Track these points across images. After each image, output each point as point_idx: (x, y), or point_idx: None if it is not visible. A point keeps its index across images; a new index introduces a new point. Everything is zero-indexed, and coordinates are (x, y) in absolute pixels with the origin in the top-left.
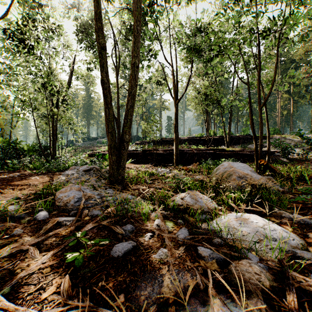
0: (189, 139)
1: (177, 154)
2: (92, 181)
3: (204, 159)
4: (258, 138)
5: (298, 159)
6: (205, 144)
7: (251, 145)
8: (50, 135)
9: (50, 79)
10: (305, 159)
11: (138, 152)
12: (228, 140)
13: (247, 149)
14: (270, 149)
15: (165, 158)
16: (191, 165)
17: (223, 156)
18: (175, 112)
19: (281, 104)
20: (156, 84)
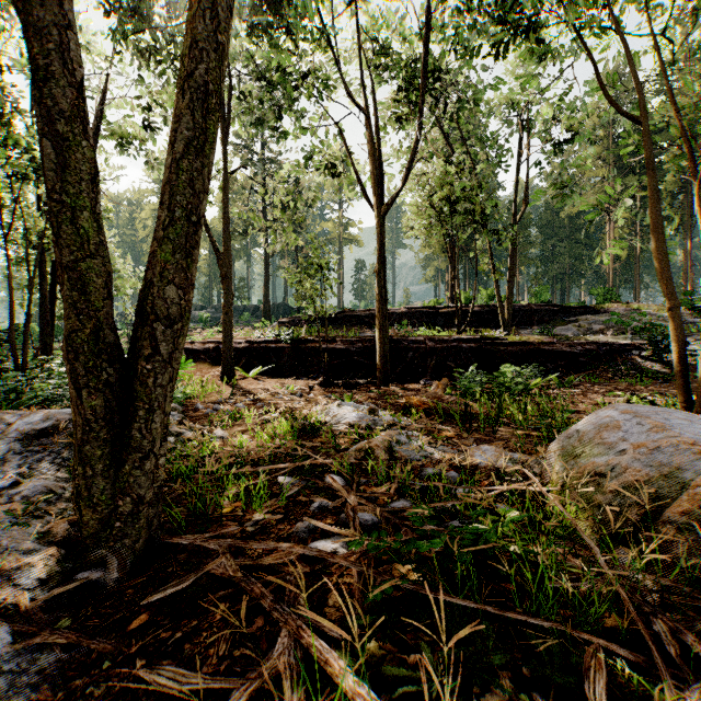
0: (411, 312)
1: (384, 352)
2: (3, 510)
3: (456, 366)
4: (574, 312)
5: (693, 364)
6: (449, 324)
7: (562, 328)
8: (12, 298)
9: (10, 131)
10: None
11: (280, 347)
12: (508, 316)
13: (558, 340)
14: (616, 340)
15: (352, 361)
16: (421, 382)
17: (501, 358)
18: (379, 238)
19: (615, 235)
20: (328, 169)
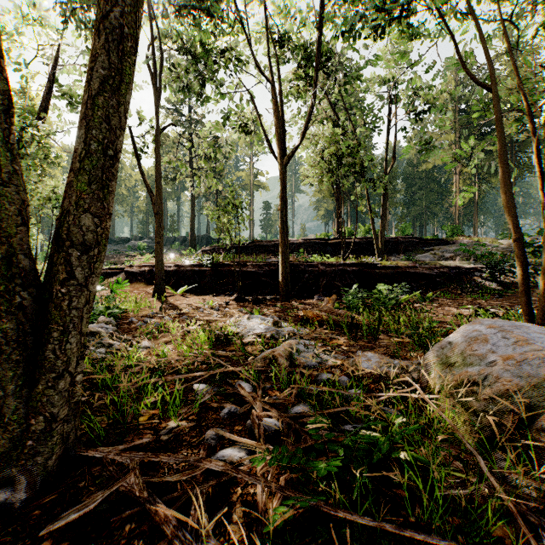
0: (307, 242)
1: (286, 274)
2: None
3: (342, 285)
4: (430, 243)
5: None
6: (336, 252)
7: (422, 256)
8: None
9: None
10: (534, 284)
11: (203, 270)
12: (381, 246)
13: (419, 264)
14: (463, 265)
15: (260, 281)
16: (315, 298)
17: (376, 278)
18: (282, 183)
19: (460, 185)
20: (241, 128)
